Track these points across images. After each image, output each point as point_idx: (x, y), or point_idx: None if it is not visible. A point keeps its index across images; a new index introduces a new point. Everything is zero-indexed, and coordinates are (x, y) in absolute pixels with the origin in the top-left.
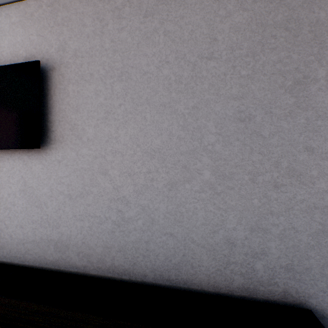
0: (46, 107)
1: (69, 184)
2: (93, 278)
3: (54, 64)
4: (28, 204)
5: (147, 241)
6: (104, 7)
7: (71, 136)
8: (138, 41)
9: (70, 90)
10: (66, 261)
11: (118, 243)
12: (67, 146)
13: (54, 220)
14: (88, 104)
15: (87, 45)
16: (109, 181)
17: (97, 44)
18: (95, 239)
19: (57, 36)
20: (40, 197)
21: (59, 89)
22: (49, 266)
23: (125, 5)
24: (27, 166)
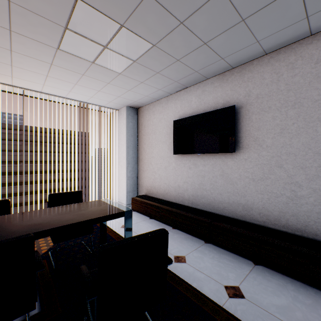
0: (236, 129)
1: (252, 172)
2: (271, 228)
3: (242, 105)
4: (224, 182)
5: (318, 212)
6: (279, 64)
7: (254, 144)
8: (309, 80)
9: (253, 118)
10: (250, 217)
11: (291, 211)
12: (251, 150)
13: (241, 192)
14: (267, 125)
15: (266, 90)
16: (284, 171)
17: (273, 88)
18: (272, 206)
19: (244, 89)
20: (232, 179)
21: (245, 118)
22: (238, 218)
23: (297, 59)
24: (224, 162)
